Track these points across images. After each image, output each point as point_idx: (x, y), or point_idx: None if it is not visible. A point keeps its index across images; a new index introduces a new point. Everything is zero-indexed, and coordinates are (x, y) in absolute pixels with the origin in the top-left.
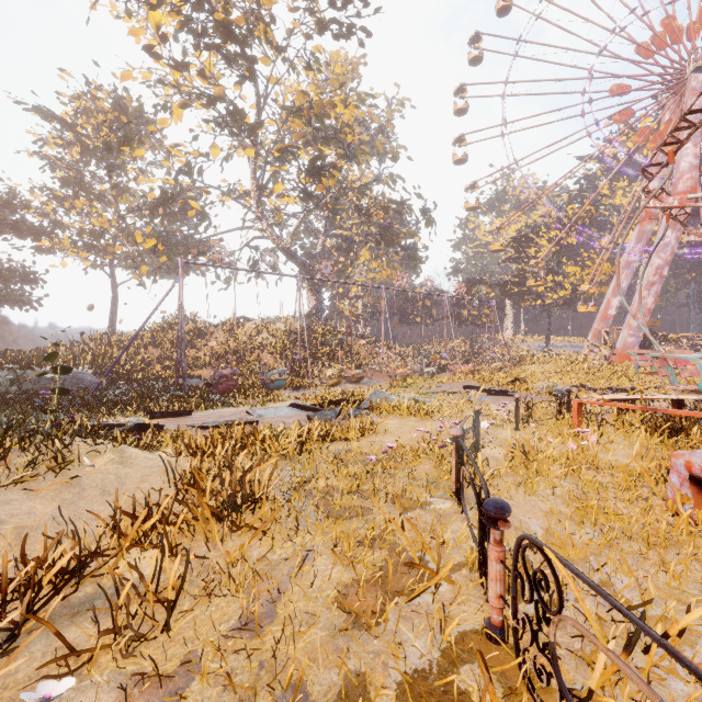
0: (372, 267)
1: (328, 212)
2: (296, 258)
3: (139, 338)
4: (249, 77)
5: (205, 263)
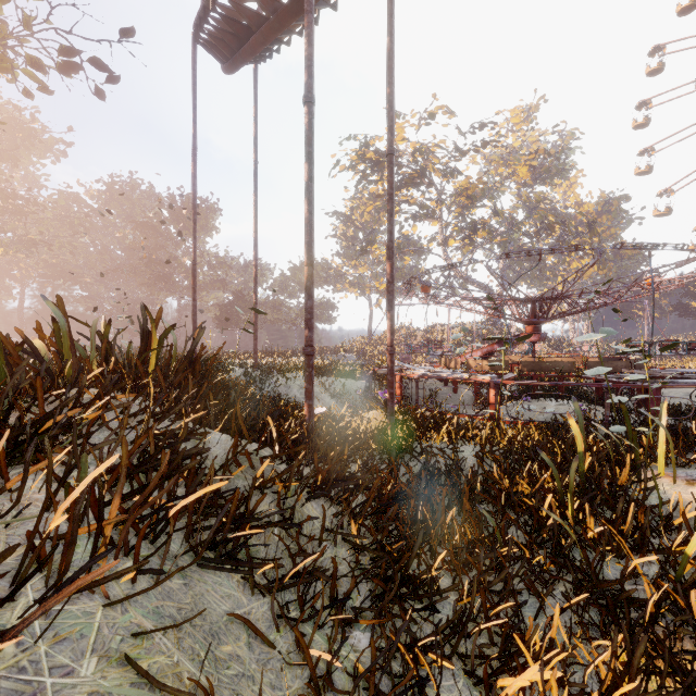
0: (572, 267)
1: (498, 243)
2: (471, 281)
3: (379, 339)
4: (429, 186)
5: (398, 304)
